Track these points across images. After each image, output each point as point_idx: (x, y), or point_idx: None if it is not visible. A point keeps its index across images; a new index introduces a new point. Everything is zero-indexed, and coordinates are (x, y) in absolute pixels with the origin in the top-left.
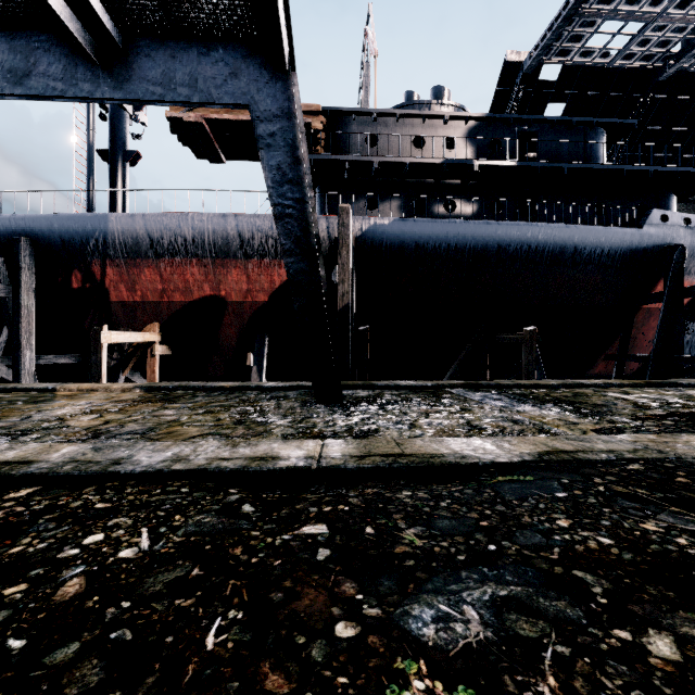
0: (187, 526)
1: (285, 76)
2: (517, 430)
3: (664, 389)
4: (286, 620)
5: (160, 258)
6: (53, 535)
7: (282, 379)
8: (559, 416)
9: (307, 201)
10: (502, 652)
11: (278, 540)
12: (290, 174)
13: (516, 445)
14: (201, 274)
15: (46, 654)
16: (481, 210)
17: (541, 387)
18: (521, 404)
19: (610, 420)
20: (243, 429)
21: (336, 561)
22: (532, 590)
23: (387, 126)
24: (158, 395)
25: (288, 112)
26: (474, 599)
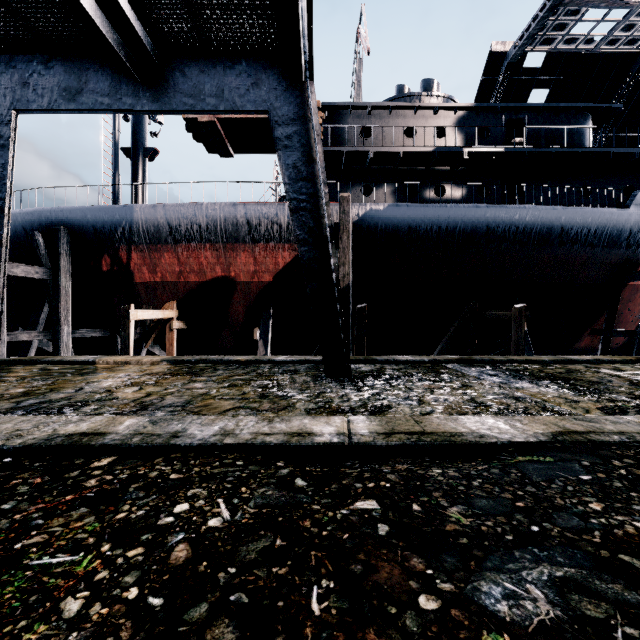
0: (255, 498)
1: (300, 84)
2: (521, 408)
3: None
4: (373, 591)
5: (177, 244)
6: (146, 503)
7: (284, 351)
8: (558, 393)
9: (320, 195)
10: (575, 630)
11: (338, 514)
12: (304, 171)
13: (528, 425)
14: (213, 257)
15: (183, 612)
16: (470, 193)
17: (533, 362)
18: (518, 380)
19: (610, 399)
20: (269, 403)
21: (397, 537)
22: (586, 572)
23: (380, 118)
24: (183, 368)
25: (303, 116)
26: (534, 579)
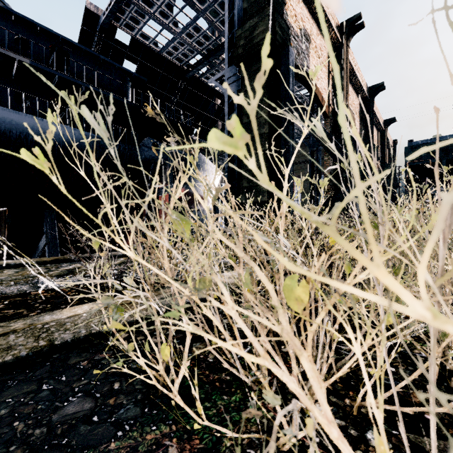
0: None
1: None
2: None
3: (58, 265)
4: None
5: None
6: None
7: None
8: None
9: None
10: None
11: None
12: None
13: None
14: None
15: None
16: (4, 96)
17: None
18: None
19: None
20: None
21: None
22: None
23: None
24: None
25: None
26: None
